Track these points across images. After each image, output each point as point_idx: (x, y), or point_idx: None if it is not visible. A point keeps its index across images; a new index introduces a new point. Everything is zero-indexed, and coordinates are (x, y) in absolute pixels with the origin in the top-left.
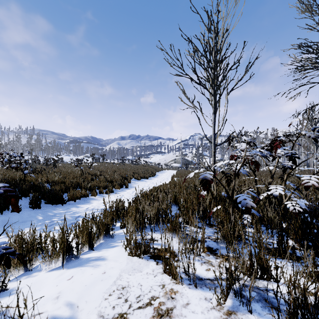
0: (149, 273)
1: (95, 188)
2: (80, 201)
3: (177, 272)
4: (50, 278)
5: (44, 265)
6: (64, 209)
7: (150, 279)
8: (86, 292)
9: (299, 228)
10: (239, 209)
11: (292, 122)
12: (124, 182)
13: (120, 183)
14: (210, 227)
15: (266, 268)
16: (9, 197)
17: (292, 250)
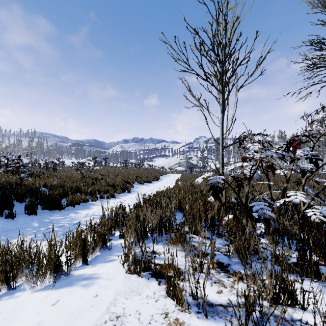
0: (150, 297)
1: (96, 192)
2: (80, 207)
3: (183, 297)
4: (32, 302)
5: (28, 284)
6: (61, 215)
7: (151, 305)
8: (72, 324)
9: (325, 241)
10: (253, 218)
11: (315, 118)
12: (126, 186)
13: (122, 187)
14: (218, 237)
15: (291, 292)
16: (3, 203)
17: (315, 266)
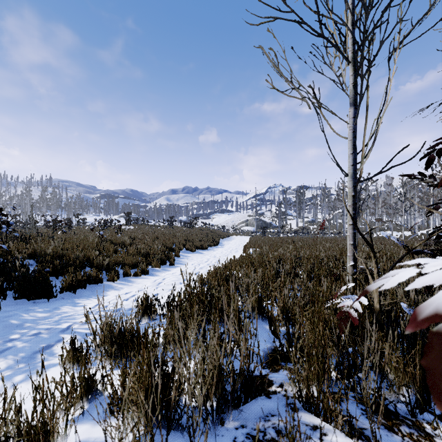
0: None
1: (117, 266)
2: (85, 292)
3: None
4: None
5: None
6: (46, 310)
7: None
8: None
9: None
10: None
11: None
12: (168, 256)
13: (161, 257)
14: (390, 430)
15: None
16: None
17: None
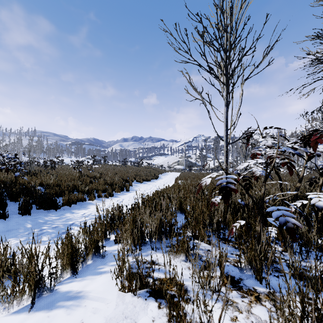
0: None
1: (94, 191)
2: (77, 206)
3: None
4: None
5: (3, 304)
6: (57, 215)
7: None
8: None
9: None
10: (267, 223)
11: None
12: (125, 185)
13: (120, 186)
14: (225, 243)
15: None
16: None
17: None
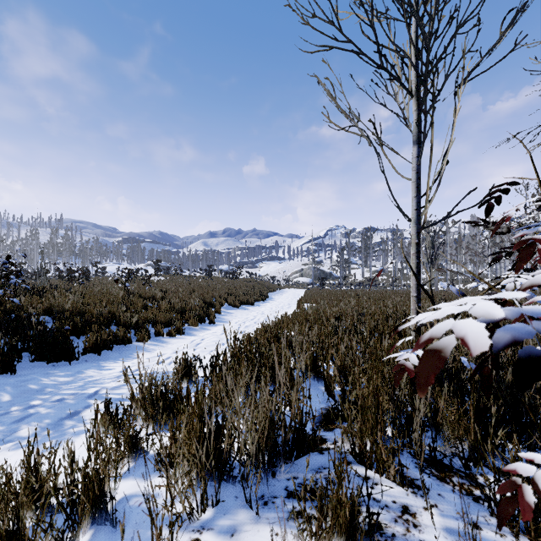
0: None
1: (148, 324)
2: (112, 354)
3: None
4: None
5: None
6: (69, 374)
7: None
8: None
9: None
10: None
11: None
12: (207, 312)
13: (199, 314)
14: (442, 480)
15: None
16: None
17: None
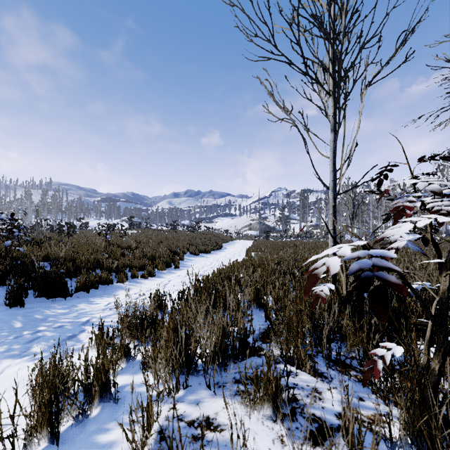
0: None
1: (126, 269)
2: (98, 292)
3: None
4: None
5: None
6: (65, 307)
7: None
8: None
9: None
10: None
11: None
12: (173, 259)
13: (166, 260)
14: (343, 373)
15: None
16: None
17: None
